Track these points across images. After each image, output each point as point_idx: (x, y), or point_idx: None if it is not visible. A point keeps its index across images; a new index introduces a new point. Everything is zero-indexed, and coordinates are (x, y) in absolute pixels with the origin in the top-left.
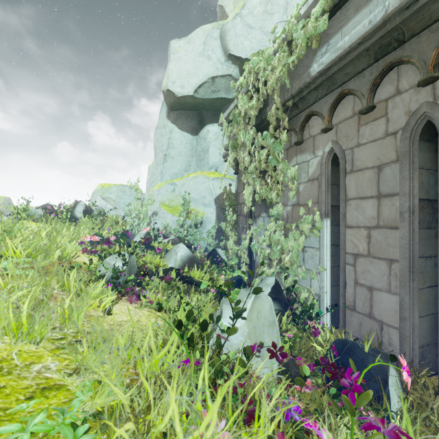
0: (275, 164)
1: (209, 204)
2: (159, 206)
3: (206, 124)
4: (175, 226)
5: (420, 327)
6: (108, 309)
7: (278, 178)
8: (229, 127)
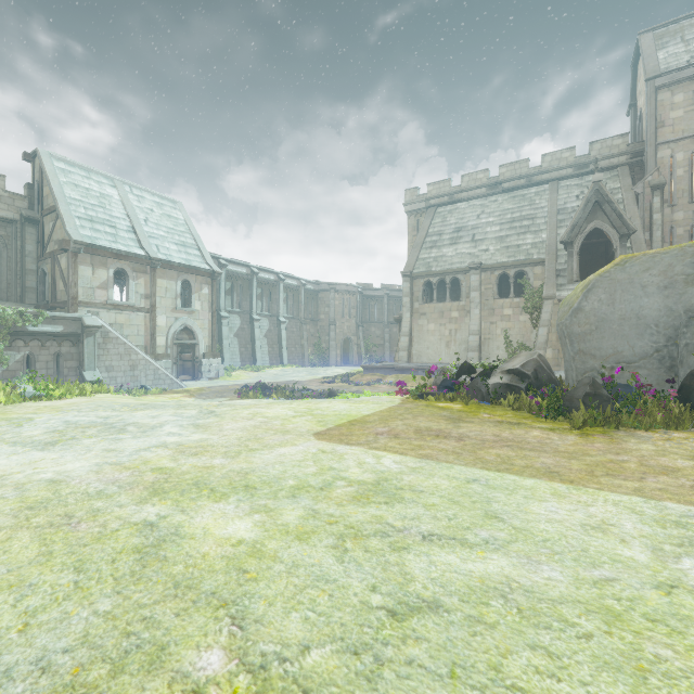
0: None
1: None
2: None
3: None
4: None
5: None
6: None
7: None
8: None
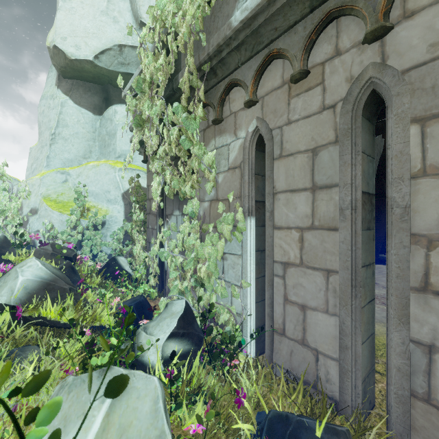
0: (189, 147)
1: (115, 200)
2: (40, 201)
3: (113, 103)
4: (65, 228)
5: (362, 357)
6: None
7: (193, 165)
8: (133, 99)
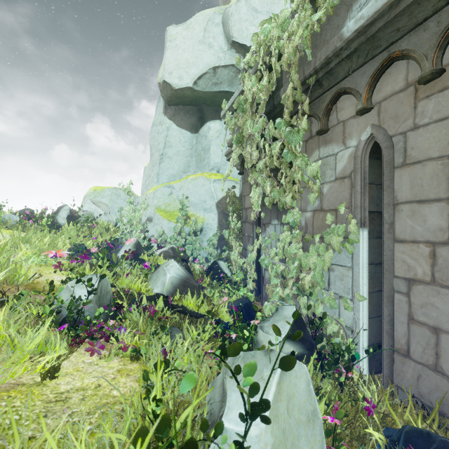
0: (291, 160)
1: (210, 209)
2: (154, 211)
3: (206, 121)
4: (172, 234)
5: None
6: (52, 369)
7: (295, 176)
8: (233, 118)
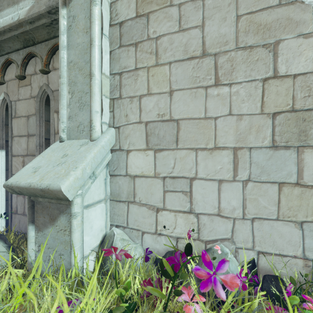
0: None
1: None
2: None
3: None
4: None
5: None
6: None
7: None
8: None
